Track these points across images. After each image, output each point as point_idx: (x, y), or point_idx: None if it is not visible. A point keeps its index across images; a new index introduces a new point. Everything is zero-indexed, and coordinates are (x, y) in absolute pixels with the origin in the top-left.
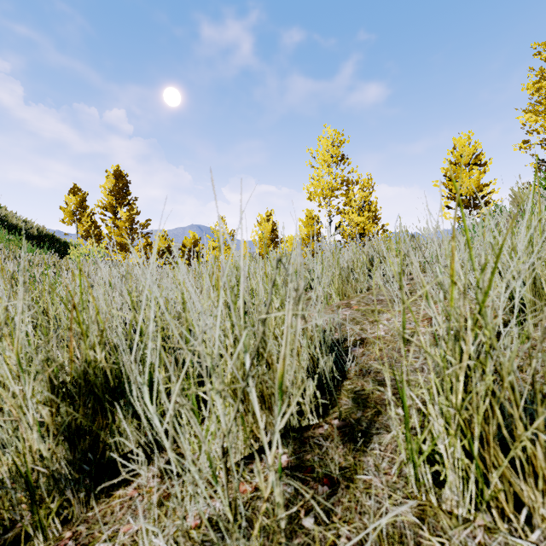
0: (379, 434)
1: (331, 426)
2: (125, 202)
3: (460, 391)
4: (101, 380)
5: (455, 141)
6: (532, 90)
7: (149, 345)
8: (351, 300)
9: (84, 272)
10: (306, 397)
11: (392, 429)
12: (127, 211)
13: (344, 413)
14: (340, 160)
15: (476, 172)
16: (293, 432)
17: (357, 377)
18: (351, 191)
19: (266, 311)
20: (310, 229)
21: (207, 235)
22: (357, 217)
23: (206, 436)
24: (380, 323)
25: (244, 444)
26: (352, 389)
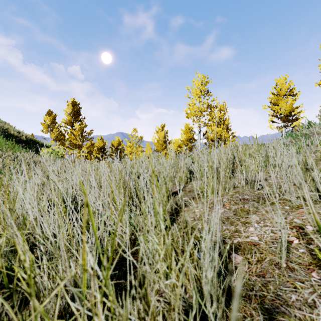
0: None
1: None
2: (78, 120)
3: None
4: None
5: (277, 81)
6: None
7: None
8: (222, 198)
9: None
10: None
11: None
12: (79, 125)
13: None
14: (206, 93)
15: (290, 100)
16: None
17: (244, 300)
18: (213, 112)
19: None
20: (187, 135)
21: (126, 139)
22: (217, 128)
23: None
24: (251, 226)
25: None
26: (242, 319)
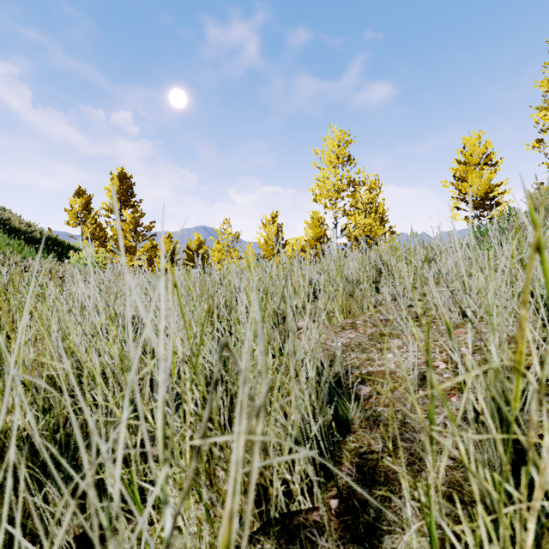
0: (392, 533)
1: (329, 509)
2: (130, 204)
3: (529, 546)
4: (27, 455)
5: (465, 140)
6: (546, 86)
7: (9, 488)
8: (356, 319)
9: (5, 315)
10: (296, 474)
11: (409, 526)
12: (131, 213)
13: (346, 489)
14: (347, 161)
15: (487, 172)
16: (281, 516)
17: (363, 431)
18: (358, 192)
19: (203, 437)
20: (315, 230)
21: (212, 238)
22: (364, 219)
23: (154, 545)
24: (389, 352)
25: (211, 546)
26: (357, 449)
